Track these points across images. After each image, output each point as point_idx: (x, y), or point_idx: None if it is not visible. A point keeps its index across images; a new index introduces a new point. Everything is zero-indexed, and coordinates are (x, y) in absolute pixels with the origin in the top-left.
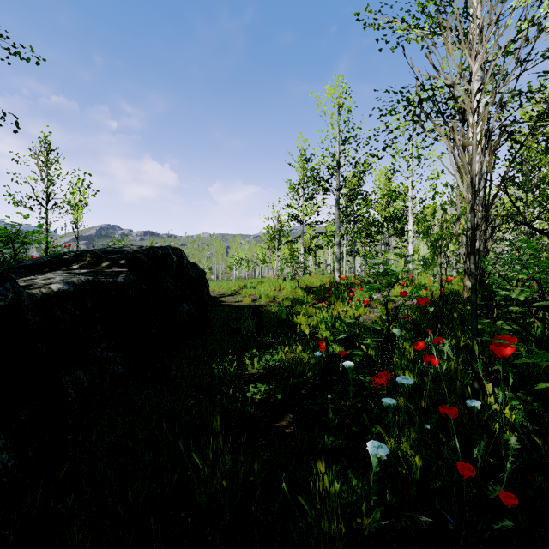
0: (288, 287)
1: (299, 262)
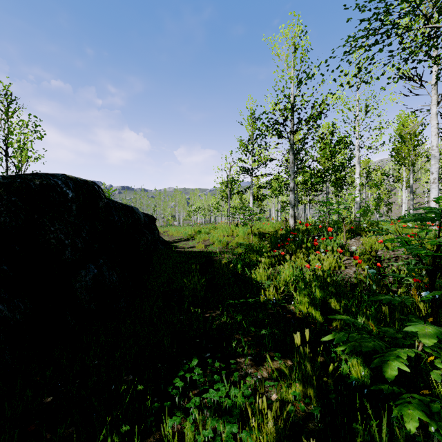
0: (241, 233)
1: (250, 209)
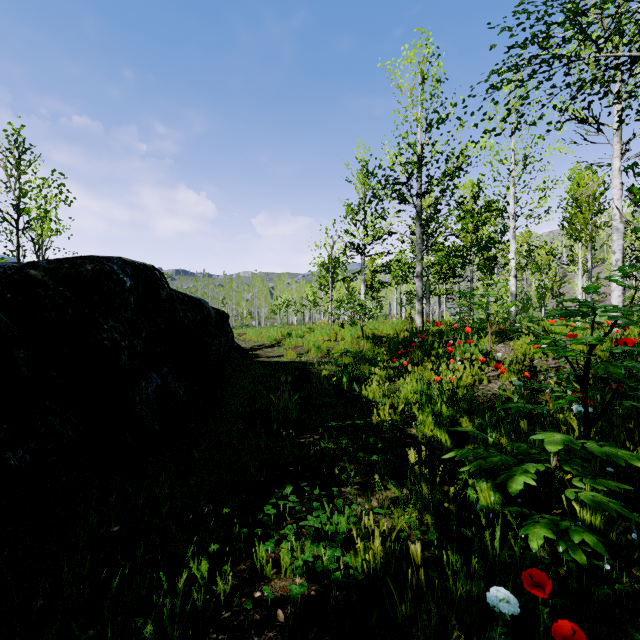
0: (348, 337)
1: (361, 302)
